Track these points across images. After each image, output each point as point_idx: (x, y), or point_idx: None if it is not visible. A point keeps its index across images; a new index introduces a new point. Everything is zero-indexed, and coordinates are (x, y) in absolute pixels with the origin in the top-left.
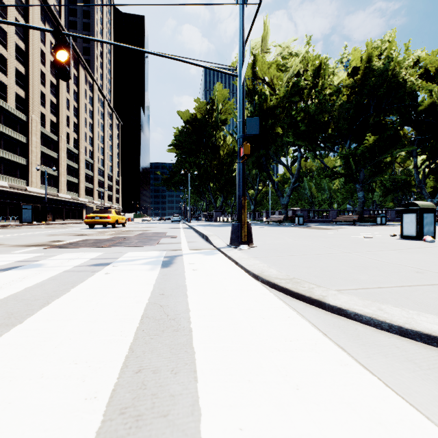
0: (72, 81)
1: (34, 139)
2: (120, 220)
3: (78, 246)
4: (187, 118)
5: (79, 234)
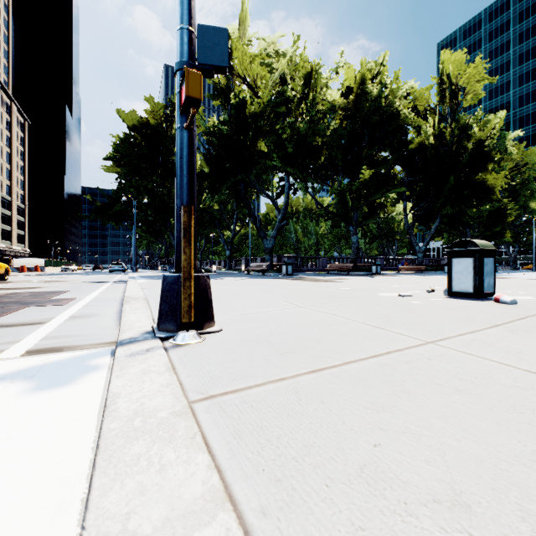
0: None
1: None
2: None
3: None
4: (133, 122)
5: None
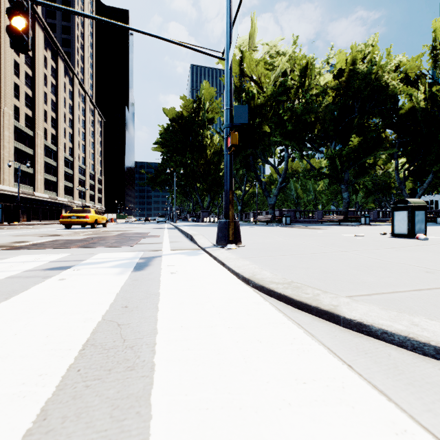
0: (49, 73)
1: (6, 134)
2: (100, 220)
3: (42, 246)
4: (173, 115)
5: (51, 234)
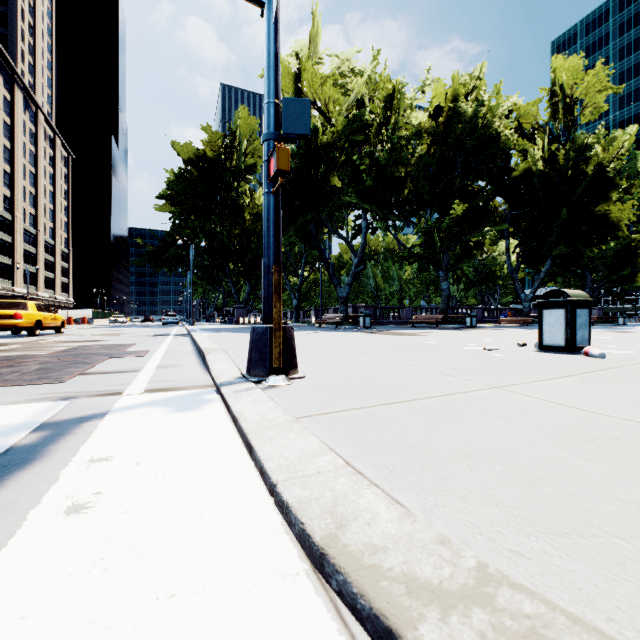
0: None
1: None
2: (49, 322)
3: None
4: (189, 155)
5: None
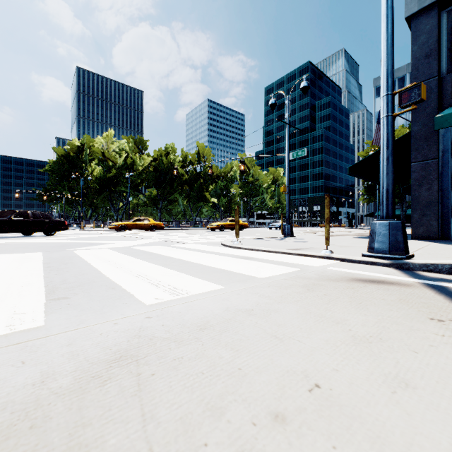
0: None
1: None
2: None
3: None
4: (61, 154)
5: None
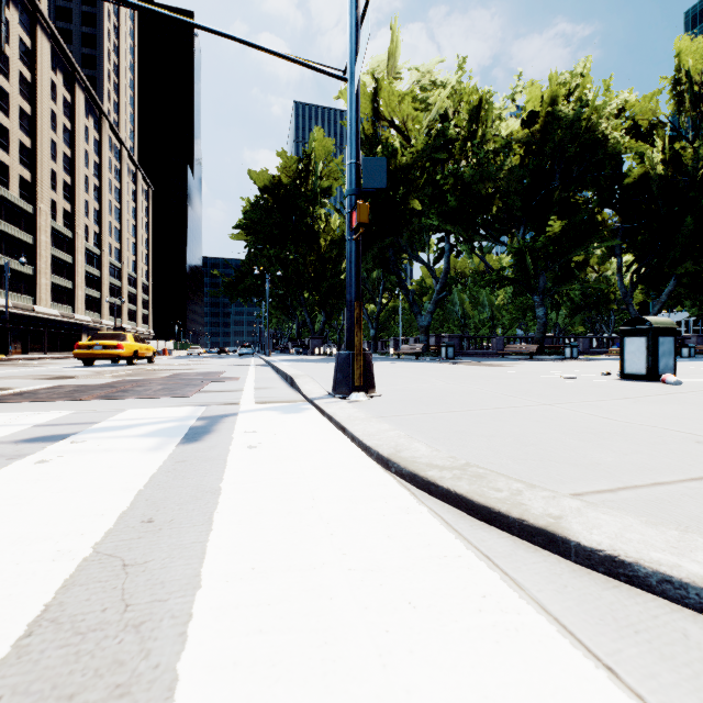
0: (61, 110)
1: None
2: (143, 352)
3: (32, 398)
4: (264, 182)
5: (56, 376)
